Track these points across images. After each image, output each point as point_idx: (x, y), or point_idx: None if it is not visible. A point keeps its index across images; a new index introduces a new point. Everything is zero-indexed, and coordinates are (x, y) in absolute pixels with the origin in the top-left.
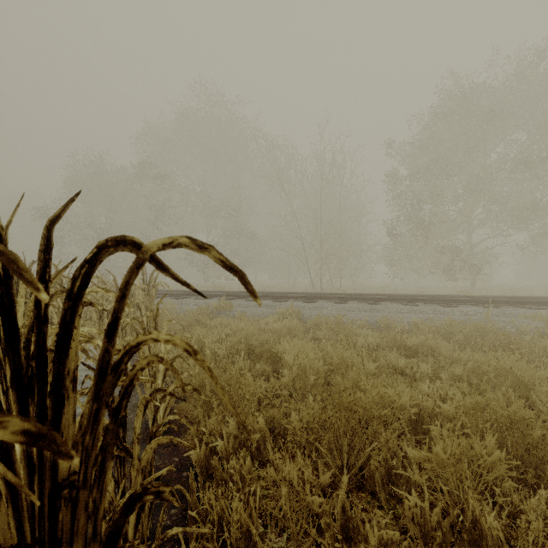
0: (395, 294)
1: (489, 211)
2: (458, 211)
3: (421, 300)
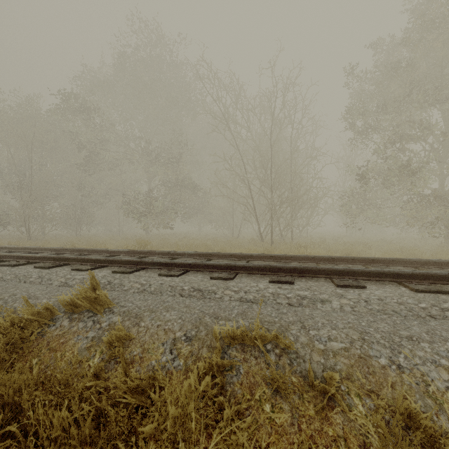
0: (421, 260)
1: None
2: (433, 151)
3: None
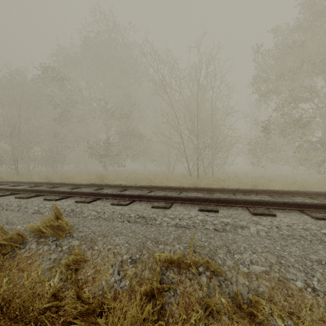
0: (315, 192)
1: None
2: (318, 109)
3: None
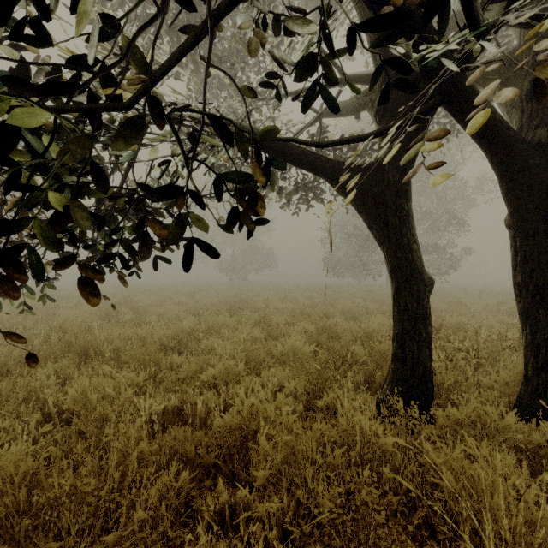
0: None
1: None
2: None
3: None
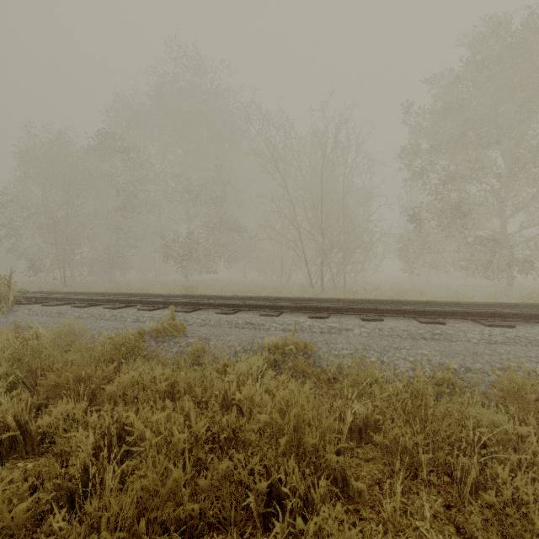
0: (446, 302)
1: (536, 191)
2: (493, 192)
3: (511, 315)
